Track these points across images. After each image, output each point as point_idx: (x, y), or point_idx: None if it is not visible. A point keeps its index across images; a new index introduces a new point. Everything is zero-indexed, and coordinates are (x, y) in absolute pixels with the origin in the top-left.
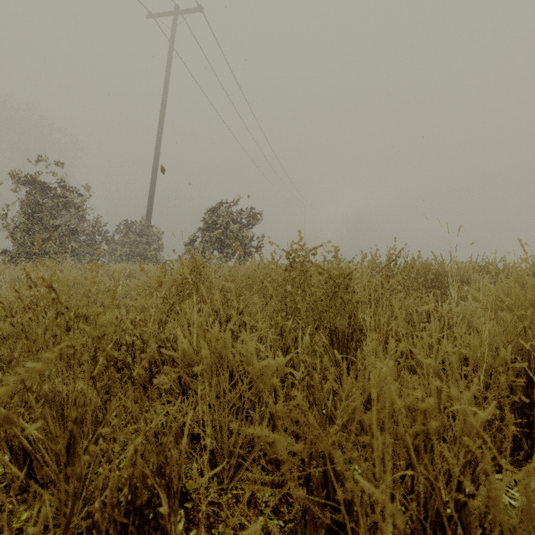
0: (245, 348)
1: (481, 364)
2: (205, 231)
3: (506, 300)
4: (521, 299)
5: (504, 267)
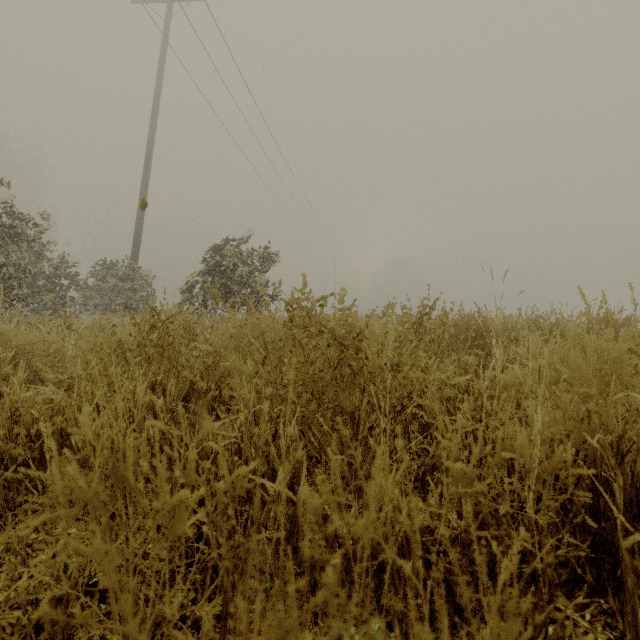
0: (176, 457)
1: (532, 473)
2: (206, 274)
3: (564, 372)
4: (582, 370)
5: (556, 321)
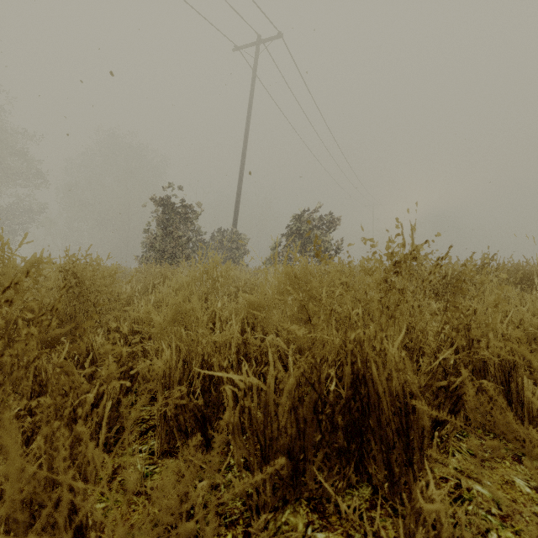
0: None
1: None
2: (289, 236)
3: None
4: None
5: None
